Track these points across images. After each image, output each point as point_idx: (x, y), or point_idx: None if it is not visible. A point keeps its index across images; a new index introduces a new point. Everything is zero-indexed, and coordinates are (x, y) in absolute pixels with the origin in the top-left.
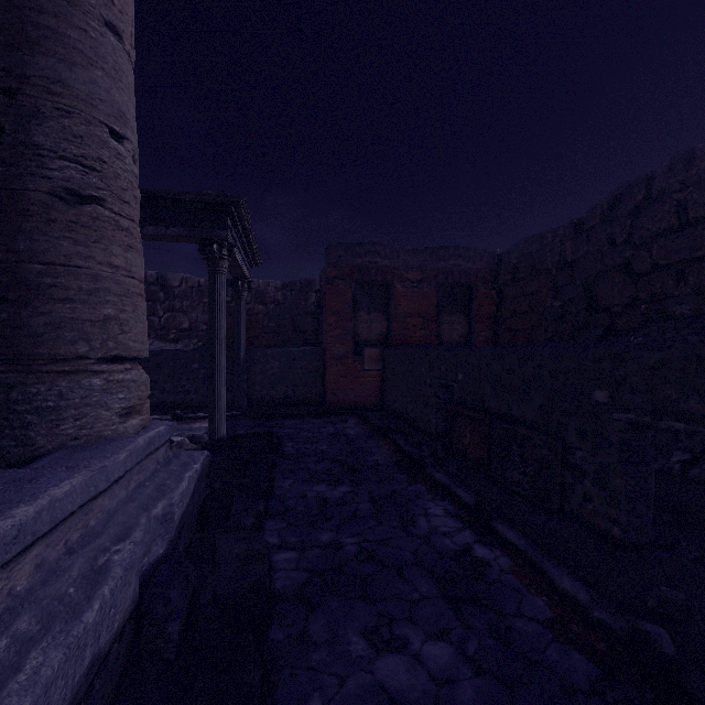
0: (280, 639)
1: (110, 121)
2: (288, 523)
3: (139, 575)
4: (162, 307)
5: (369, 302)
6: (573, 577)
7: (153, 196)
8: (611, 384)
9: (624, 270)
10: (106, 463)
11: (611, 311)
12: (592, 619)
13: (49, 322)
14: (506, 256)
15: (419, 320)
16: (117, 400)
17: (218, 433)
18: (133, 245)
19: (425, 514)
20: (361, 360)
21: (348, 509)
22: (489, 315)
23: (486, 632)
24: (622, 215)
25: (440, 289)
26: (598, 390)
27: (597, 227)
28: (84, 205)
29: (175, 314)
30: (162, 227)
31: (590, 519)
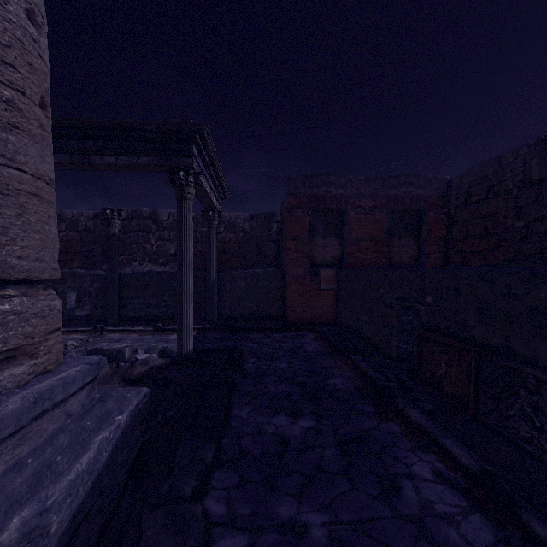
0: None
1: None
2: (240, 477)
3: None
4: (154, 237)
5: (324, 228)
6: None
7: (124, 127)
8: None
9: None
10: None
11: None
12: None
13: None
14: (457, 181)
15: (371, 243)
16: None
17: (185, 349)
18: (22, 125)
19: (409, 476)
20: (318, 280)
21: (311, 457)
22: (439, 238)
23: None
24: None
25: (390, 214)
26: None
27: None
28: None
29: (164, 242)
30: (134, 157)
31: None
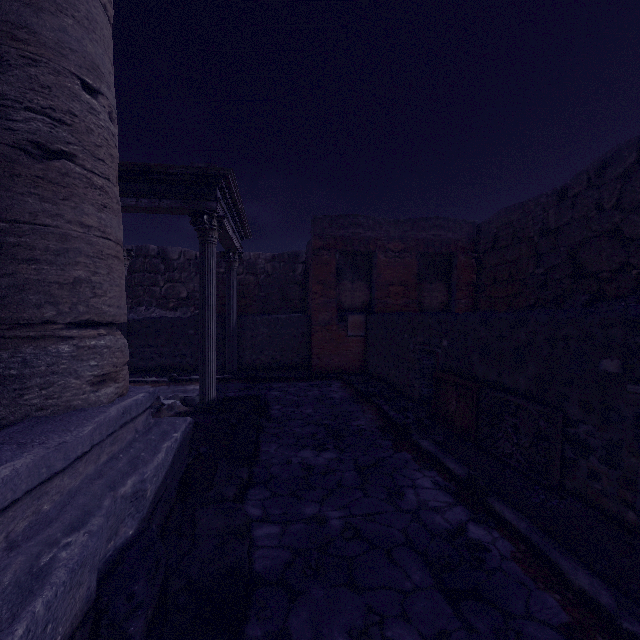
0: (257, 636)
1: (82, 73)
2: (271, 492)
3: (96, 568)
4: (163, 278)
5: (352, 271)
6: (590, 573)
7: (147, 170)
8: (624, 353)
9: (612, 235)
10: (67, 438)
11: (599, 277)
12: (620, 630)
13: (11, 284)
14: (486, 225)
15: (400, 288)
16: (88, 367)
17: (208, 396)
18: (108, 204)
19: (413, 486)
20: (345, 327)
21: (333, 478)
22: (469, 283)
23: (492, 639)
24: (611, 179)
25: (420, 258)
26: (607, 359)
27: (583, 193)
28: (52, 160)
29: (174, 284)
30: (155, 199)
31: (598, 499)
